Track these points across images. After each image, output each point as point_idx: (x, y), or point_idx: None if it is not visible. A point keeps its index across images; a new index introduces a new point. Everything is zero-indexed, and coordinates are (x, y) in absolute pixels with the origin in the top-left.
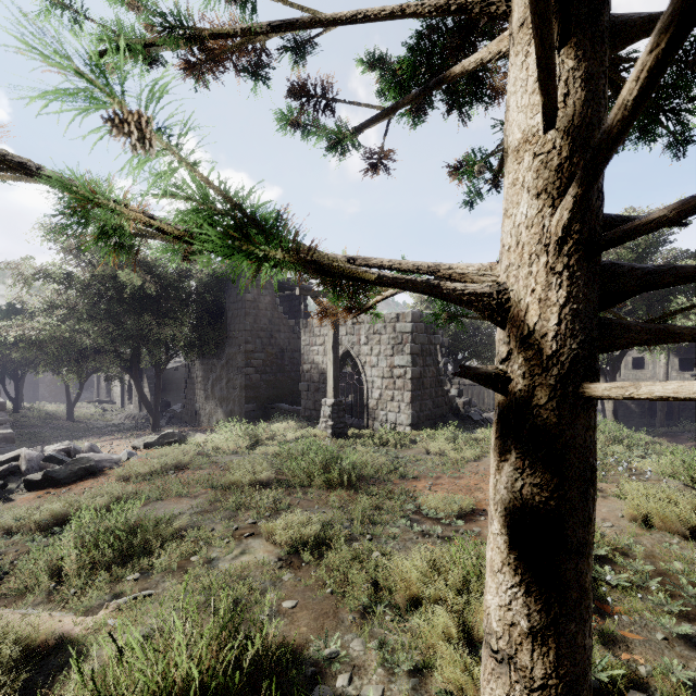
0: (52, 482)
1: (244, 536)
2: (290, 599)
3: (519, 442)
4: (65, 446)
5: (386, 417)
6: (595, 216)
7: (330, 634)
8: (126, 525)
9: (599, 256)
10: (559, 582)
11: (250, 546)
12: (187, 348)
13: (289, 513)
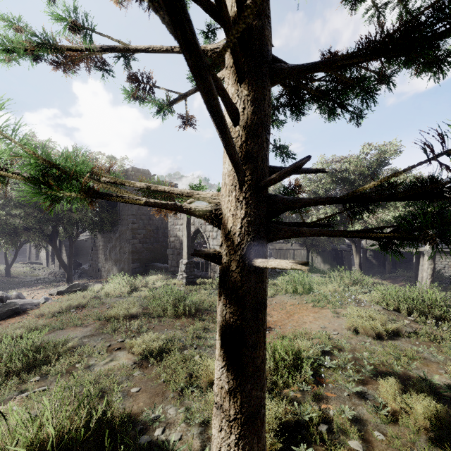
0: None
1: (114, 350)
2: (136, 387)
3: (225, 290)
4: None
5: None
6: (260, 172)
7: (157, 406)
8: (34, 346)
9: (263, 192)
10: (242, 363)
11: (117, 356)
12: (92, 226)
13: (147, 334)
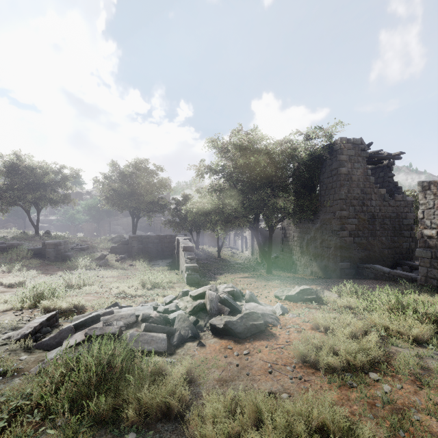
0: (230, 332)
1: None
2: None
3: None
4: (231, 288)
5: None
6: None
7: None
8: None
9: None
10: None
11: None
12: (291, 215)
13: None
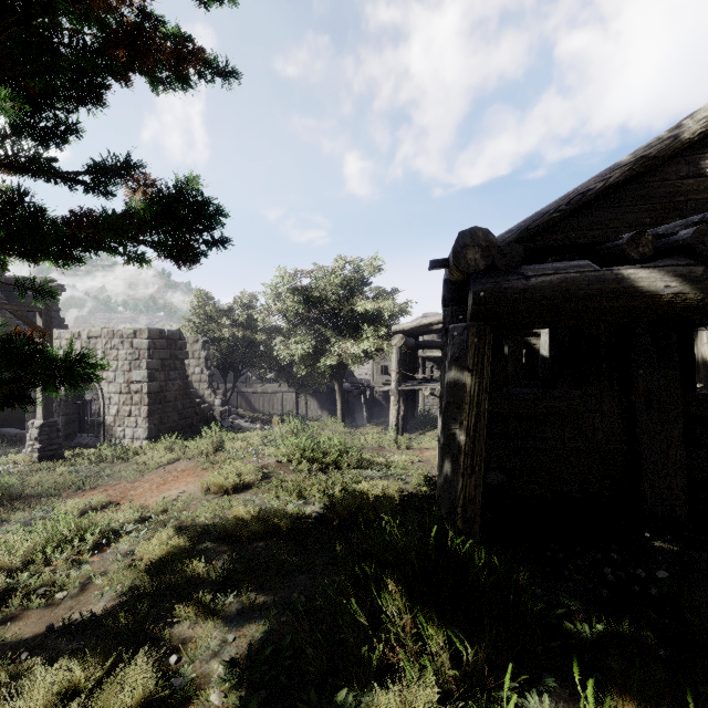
0: None
1: None
2: None
3: None
4: None
5: (124, 432)
6: None
7: None
8: None
9: None
10: None
11: None
12: None
13: None
